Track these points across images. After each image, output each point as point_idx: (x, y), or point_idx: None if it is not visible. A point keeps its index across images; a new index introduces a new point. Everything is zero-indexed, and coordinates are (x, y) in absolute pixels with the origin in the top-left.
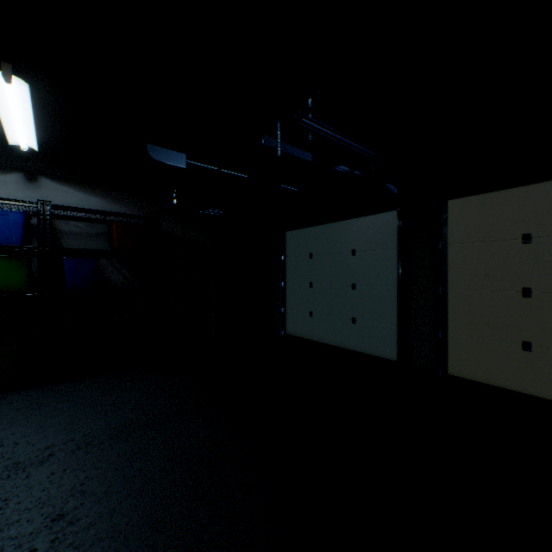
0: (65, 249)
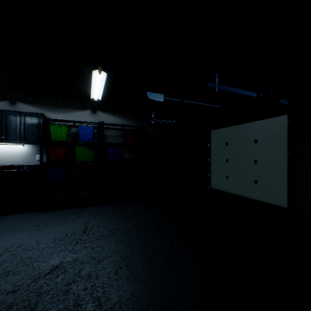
0: (108, 143)
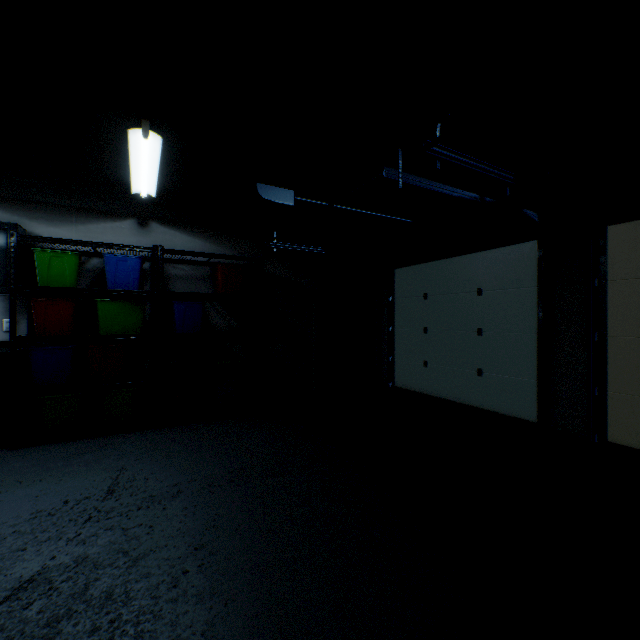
0: (175, 293)
